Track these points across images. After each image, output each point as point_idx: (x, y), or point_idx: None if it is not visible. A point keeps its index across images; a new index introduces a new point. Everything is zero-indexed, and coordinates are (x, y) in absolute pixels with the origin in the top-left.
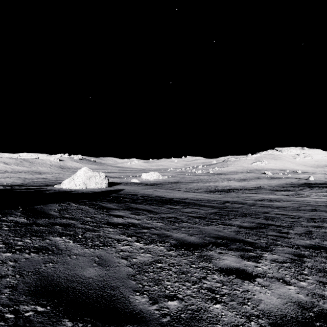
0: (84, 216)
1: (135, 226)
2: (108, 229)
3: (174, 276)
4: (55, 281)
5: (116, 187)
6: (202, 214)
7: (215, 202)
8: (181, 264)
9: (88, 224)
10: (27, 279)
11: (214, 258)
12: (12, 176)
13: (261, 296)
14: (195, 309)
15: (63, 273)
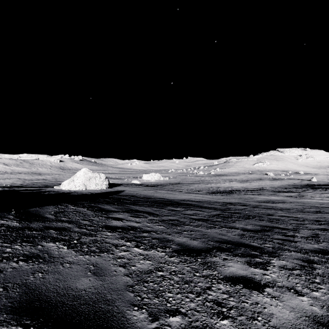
0: (81, 219)
1: (134, 230)
2: (106, 233)
3: (177, 286)
4: (44, 294)
5: (116, 188)
6: (204, 217)
7: (218, 204)
8: (184, 272)
9: (85, 228)
10: (11, 293)
11: (219, 265)
12: (12, 177)
13: (272, 309)
14: (200, 327)
15: (53, 285)
